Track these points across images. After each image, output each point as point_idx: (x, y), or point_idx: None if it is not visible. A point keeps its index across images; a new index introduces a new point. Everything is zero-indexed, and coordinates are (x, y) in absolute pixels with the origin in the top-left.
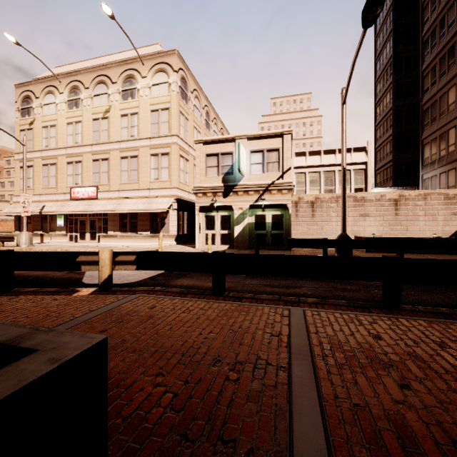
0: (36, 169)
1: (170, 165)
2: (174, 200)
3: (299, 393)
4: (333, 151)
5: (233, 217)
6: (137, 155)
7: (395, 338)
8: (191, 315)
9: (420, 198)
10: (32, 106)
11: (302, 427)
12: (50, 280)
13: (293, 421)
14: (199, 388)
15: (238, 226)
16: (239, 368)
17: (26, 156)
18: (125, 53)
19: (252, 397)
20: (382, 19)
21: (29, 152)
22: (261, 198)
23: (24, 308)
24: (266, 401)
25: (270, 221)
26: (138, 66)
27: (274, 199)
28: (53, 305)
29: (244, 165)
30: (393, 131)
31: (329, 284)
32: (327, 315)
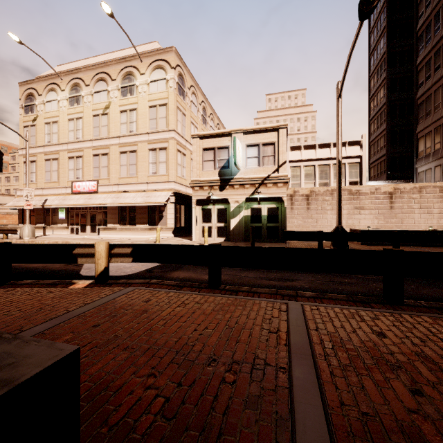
0: (38, 164)
1: (167, 159)
2: (172, 193)
3: (301, 399)
4: (328, 145)
5: (229, 210)
6: (136, 150)
7: (401, 335)
8: (186, 309)
9: (416, 191)
10: (35, 103)
11: (306, 441)
12: (48, 272)
13: (296, 433)
14: (193, 391)
15: (234, 219)
16: (236, 369)
17: (30, 152)
18: (124, 51)
19: (250, 403)
20: (376, 15)
21: (32, 147)
22: (257, 191)
23: (19, 301)
24: (266, 408)
25: (266, 213)
26: (136, 63)
27: (270, 192)
28: (48, 298)
29: (240, 159)
30: (387, 125)
31: (326, 277)
32: (326, 310)
